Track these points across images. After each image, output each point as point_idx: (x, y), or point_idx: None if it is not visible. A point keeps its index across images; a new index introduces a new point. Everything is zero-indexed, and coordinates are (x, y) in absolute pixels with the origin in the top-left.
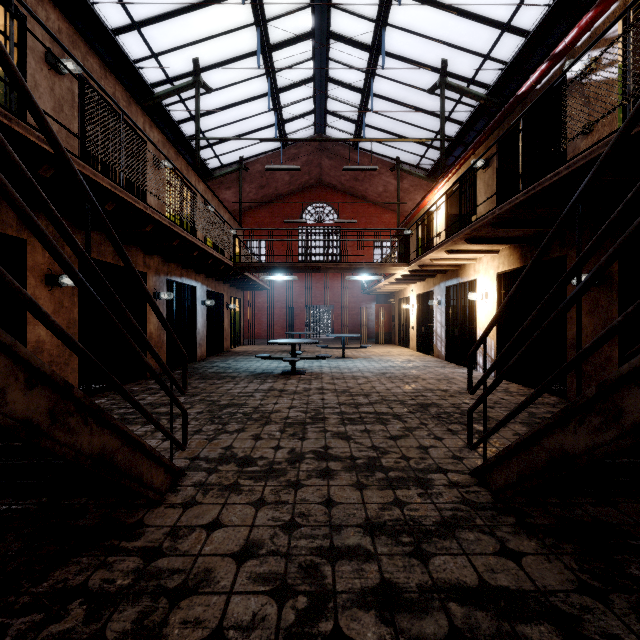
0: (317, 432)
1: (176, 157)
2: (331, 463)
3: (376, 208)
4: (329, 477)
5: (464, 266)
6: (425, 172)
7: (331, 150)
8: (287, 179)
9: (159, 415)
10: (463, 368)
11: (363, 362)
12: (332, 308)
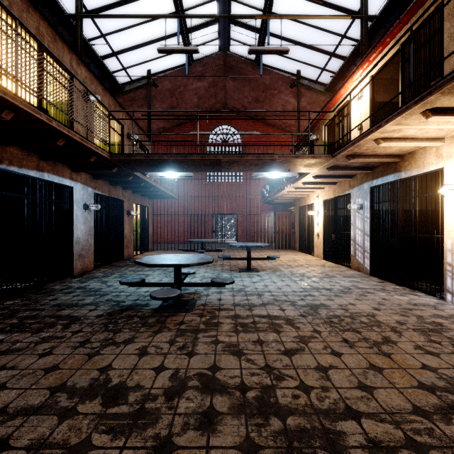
0: None
1: (25, 7)
2: None
3: (274, 129)
4: None
5: (412, 155)
6: (324, 86)
7: (235, 69)
8: (195, 101)
9: None
10: (415, 293)
11: (273, 279)
12: (236, 217)
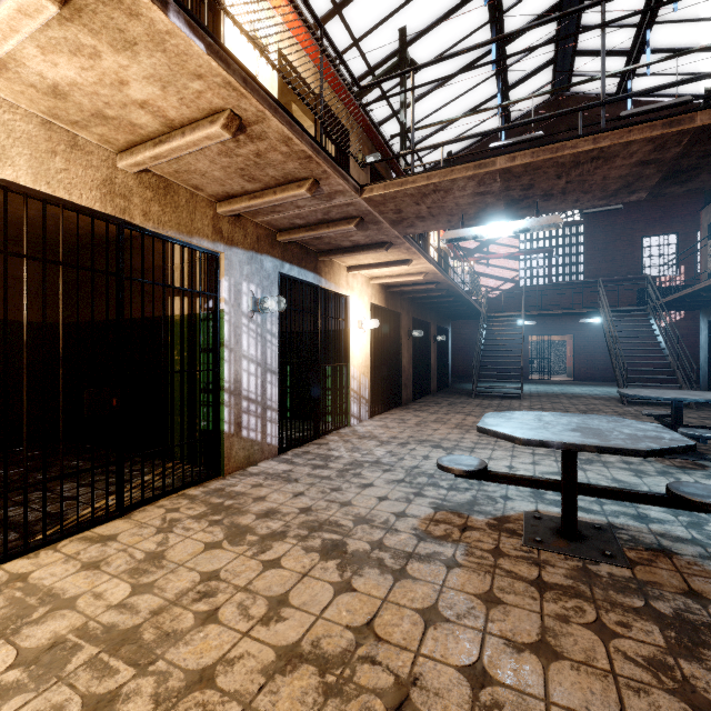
0: (580, 408)
1: None
2: (570, 404)
3: None
4: (570, 403)
5: (332, 264)
6: None
7: None
8: None
9: (710, 419)
10: (347, 431)
11: None
12: None
